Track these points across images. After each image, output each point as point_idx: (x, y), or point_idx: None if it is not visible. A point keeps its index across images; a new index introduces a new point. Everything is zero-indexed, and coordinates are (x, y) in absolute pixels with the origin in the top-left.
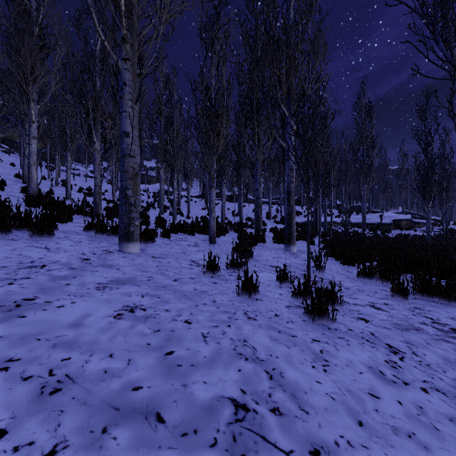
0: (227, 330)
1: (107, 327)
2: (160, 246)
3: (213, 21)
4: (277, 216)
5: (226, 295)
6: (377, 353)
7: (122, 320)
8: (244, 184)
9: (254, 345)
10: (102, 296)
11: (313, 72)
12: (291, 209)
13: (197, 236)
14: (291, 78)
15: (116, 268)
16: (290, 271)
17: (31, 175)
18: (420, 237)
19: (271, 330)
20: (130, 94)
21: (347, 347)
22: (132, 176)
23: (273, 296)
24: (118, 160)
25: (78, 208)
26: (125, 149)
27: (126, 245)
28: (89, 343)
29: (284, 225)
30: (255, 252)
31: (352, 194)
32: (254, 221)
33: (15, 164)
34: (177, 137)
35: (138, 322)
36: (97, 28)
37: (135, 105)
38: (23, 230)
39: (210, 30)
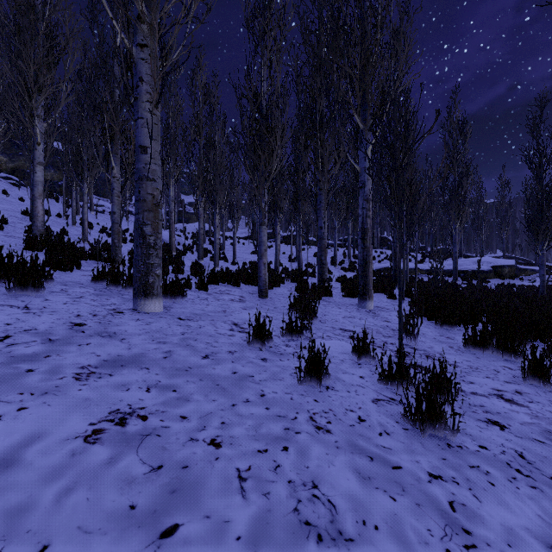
0: (282, 460)
1: (64, 465)
2: (193, 302)
3: (264, 5)
4: (345, 262)
5: (281, 381)
6: (547, 502)
7: (97, 446)
8: (303, 221)
9: (330, 495)
10: (79, 391)
11: (398, 69)
12: (366, 253)
13: (244, 288)
14: (367, 77)
15: (120, 338)
16: (373, 341)
17: (36, 211)
18: (529, 288)
19: (357, 454)
20: (149, 93)
21: (491, 490)
22: (151, 207)
23: (350, 380)
24: (133, 185)
25: (92, 252)
26: (141, 169)
27: (143, 302)
28: (8, 515)
29: (354, 273)
30: (319, 309)
31: (437, 234)
32: (315, 267)
33: (24, 199)
34: (220, 163)
35: (126, 448)
36: (102, 0)
37: (156, 109)
38: (3, 281)
39: (260, 17)
